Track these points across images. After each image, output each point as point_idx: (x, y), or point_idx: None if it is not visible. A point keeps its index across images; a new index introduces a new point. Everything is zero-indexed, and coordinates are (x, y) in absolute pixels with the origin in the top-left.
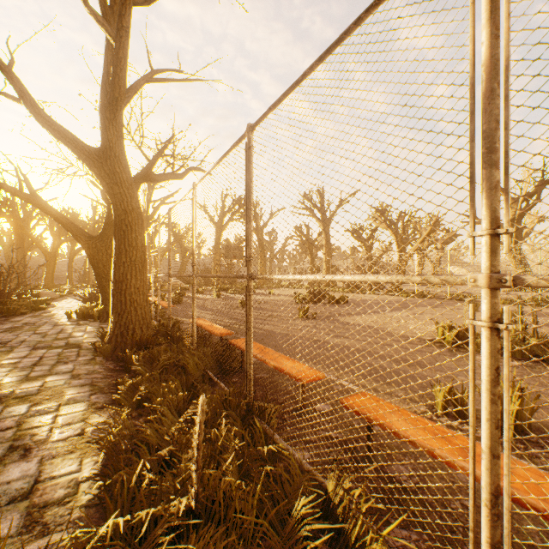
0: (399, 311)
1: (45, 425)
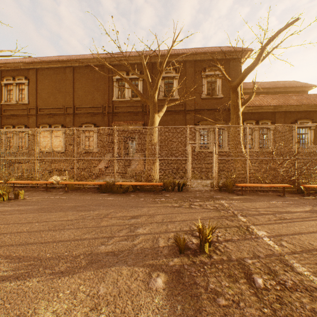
0: None
1: None
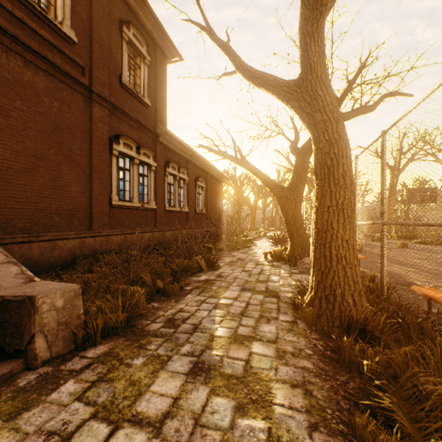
0: None
1: None
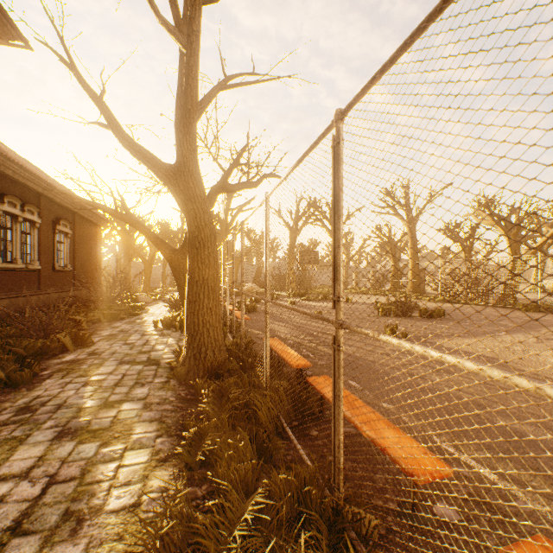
0: (521, 334)
1: (106, 480)
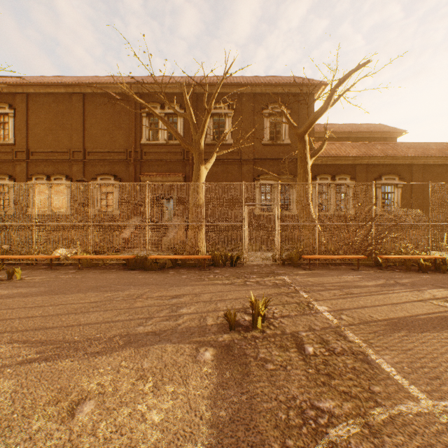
0: None
1: None
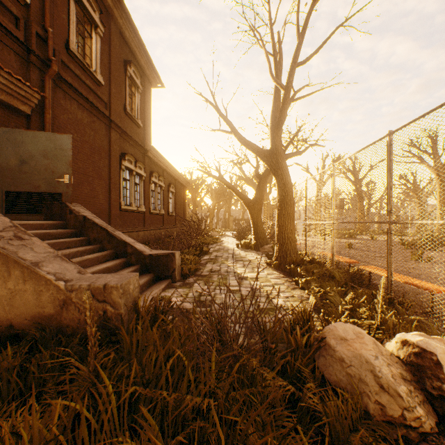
0: None
1: (273, 290)
